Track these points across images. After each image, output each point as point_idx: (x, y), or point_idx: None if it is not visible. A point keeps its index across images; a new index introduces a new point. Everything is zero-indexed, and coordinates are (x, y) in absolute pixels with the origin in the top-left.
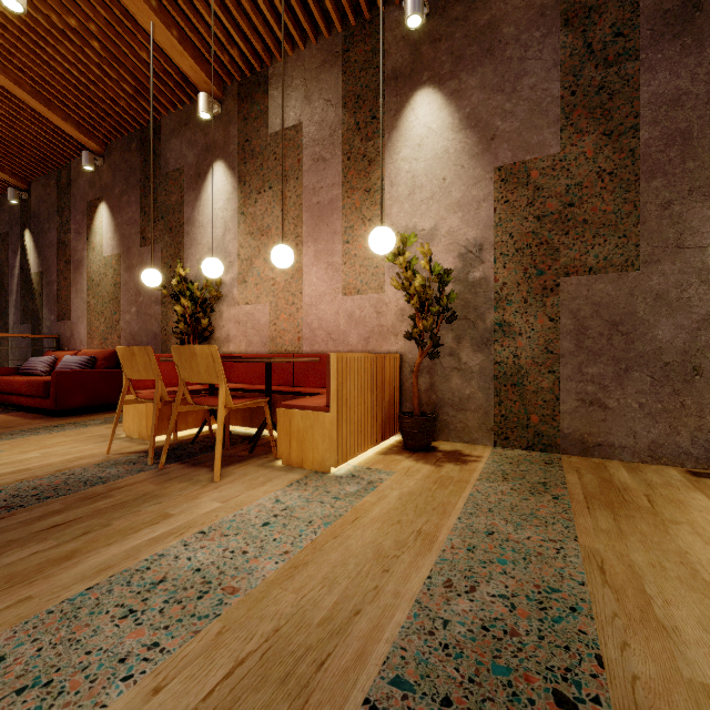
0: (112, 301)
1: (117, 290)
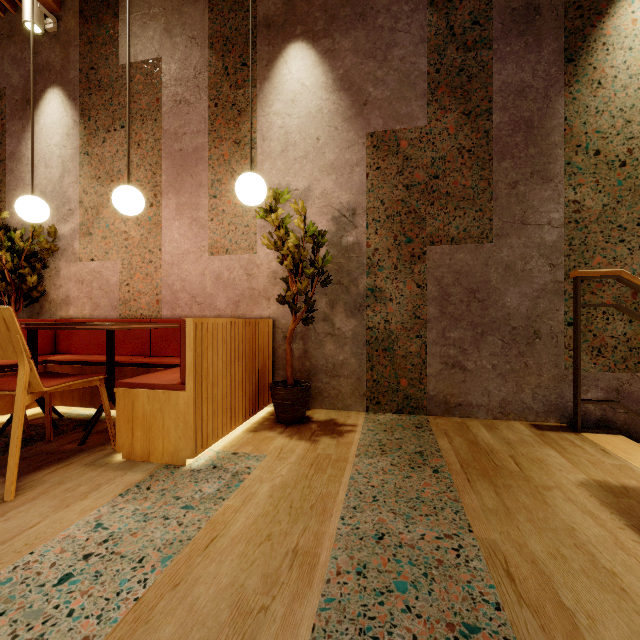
0: None
1: None
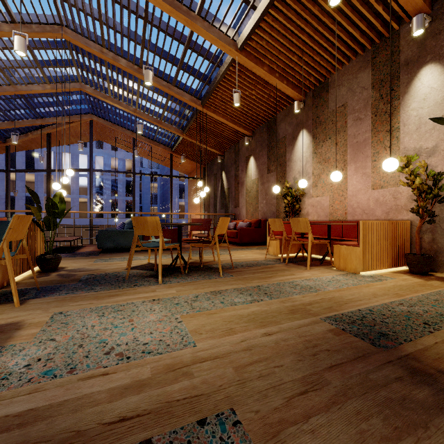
0: (255, 198)
1: (257, 193)
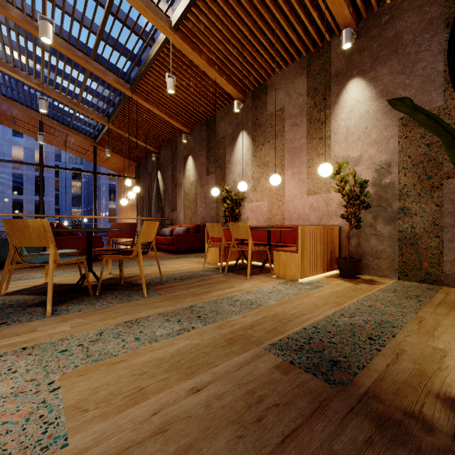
0: (194, 202)
1: (196, 196)
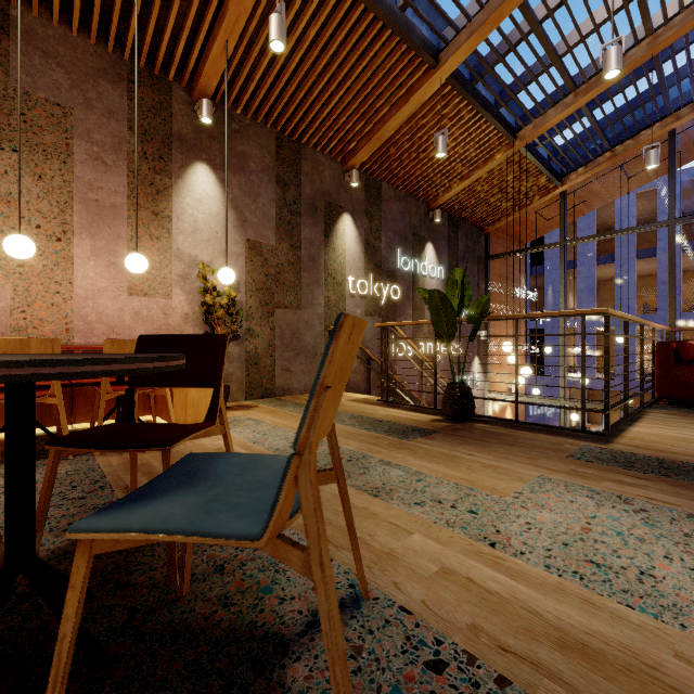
0: None
1: None
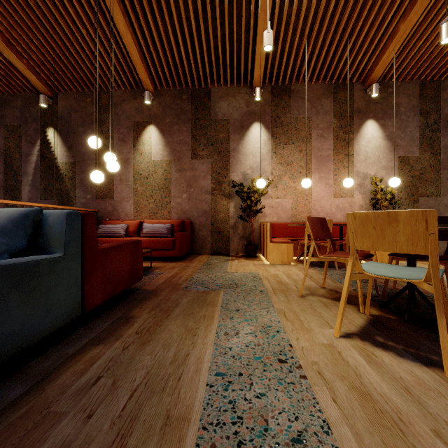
0: (162, 189)
1: (167, 182)
